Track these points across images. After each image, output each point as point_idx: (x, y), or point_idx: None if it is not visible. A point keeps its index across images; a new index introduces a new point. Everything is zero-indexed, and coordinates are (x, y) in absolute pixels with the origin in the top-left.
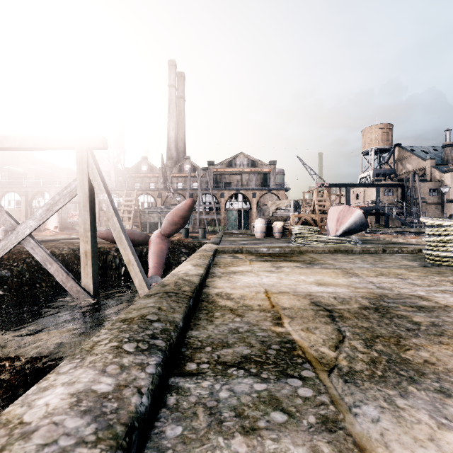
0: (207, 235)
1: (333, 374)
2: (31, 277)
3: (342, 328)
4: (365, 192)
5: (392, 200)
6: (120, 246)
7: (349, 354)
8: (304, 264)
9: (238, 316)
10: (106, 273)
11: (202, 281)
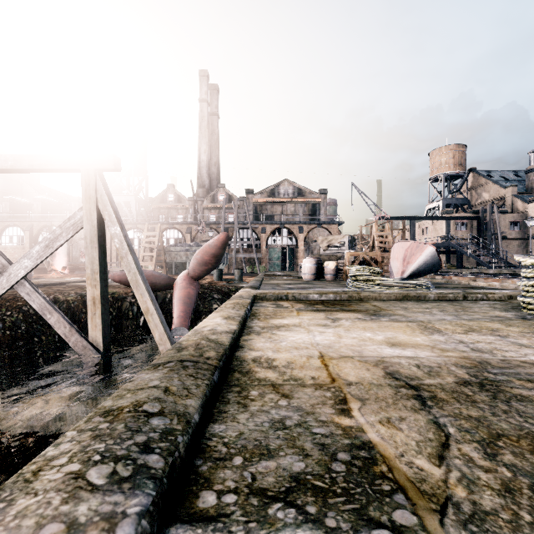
0: (244, 277)
1: (448, 520)
2: (28, 329)
3: (440, 420)
4: (433, 226)
5: (466, 236)
6: (136, 291)
7: (464, 472)
8: (367, 315)
9: (283, 397)
10: (121, 324)
11: (234, 341)
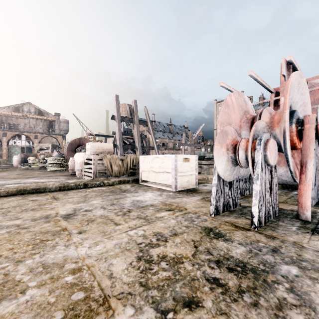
0: None
1: None
2: None
3: None
4: None
5: None
6: None
7: None
8: None
9: None
10: None
11: None
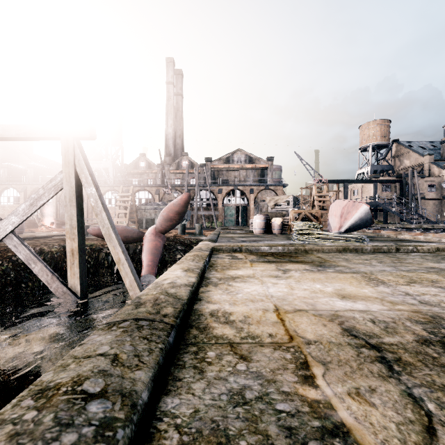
0: (204, 231)
1: None
2: (16, 276)
3: (414, 391)
4: (363, 188)
5: (390, 196)
6: (109, 244)
7: None
8: (313, 266)
9: (242, 360)
10: (98, 272)
11: (192, 294)
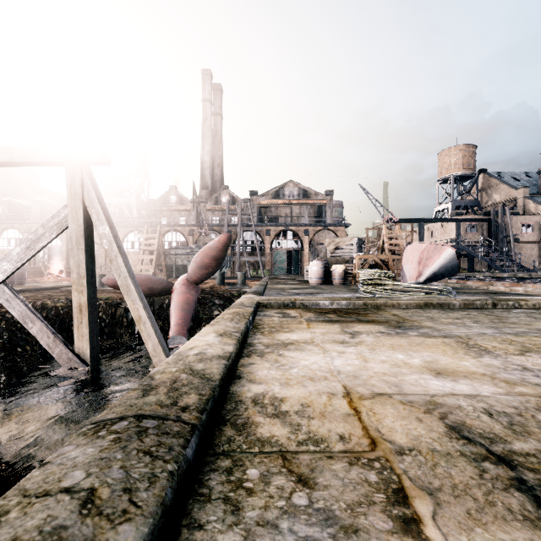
0: (248, 281)
1: None
2: (11, 338)
3: None
4: (443, 229)
5: (476, 238)
6: (127, 298)
7: None
8: (390, 327)
9: (300, 485)
10: (115, 332)
11: (228, 370)
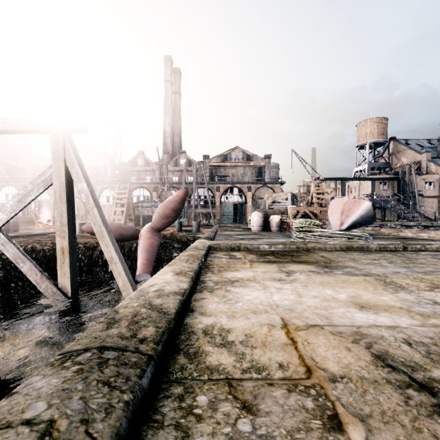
0: (201, 229)
1: None
2: (6, 275)
3: None
4: (360, 186)
5: (388, 194)
6: (101, 242)
7: None
8: (319, 267)
9: (244, 412)
10: (92, 270)
11: (182, 304)
